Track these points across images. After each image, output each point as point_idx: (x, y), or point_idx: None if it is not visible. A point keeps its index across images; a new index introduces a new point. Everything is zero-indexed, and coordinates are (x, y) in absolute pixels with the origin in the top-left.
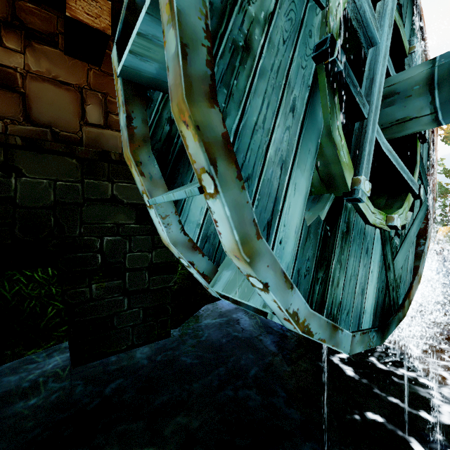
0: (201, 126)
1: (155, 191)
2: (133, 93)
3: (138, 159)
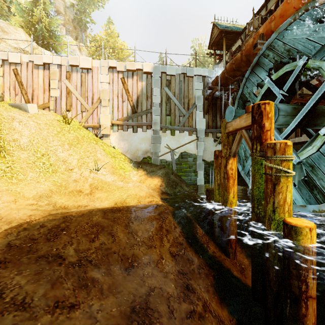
0: None
1: None
2: None
3: None
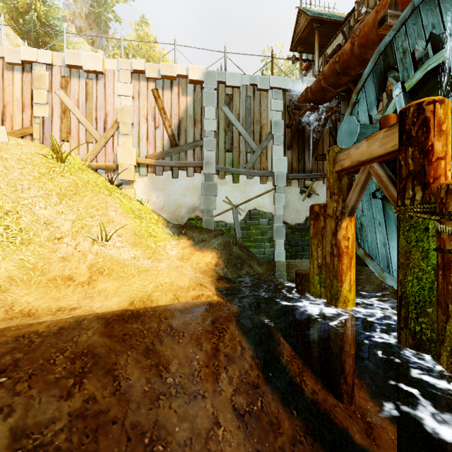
0: None
1: None
2: None
3: None
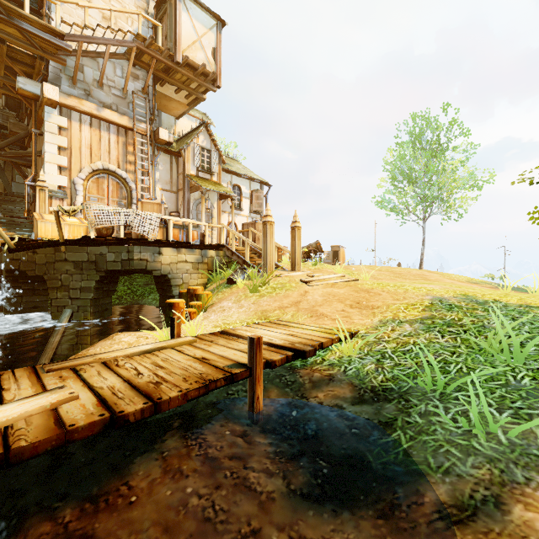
0: None
1: None
2: None
3: None
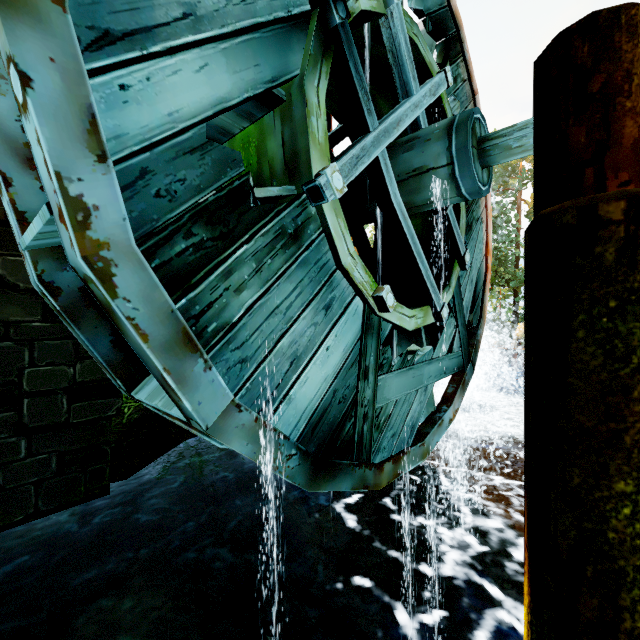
0: (62, 178)
1: (57, 272)
2: (12, 115)
3: (22, 220)
